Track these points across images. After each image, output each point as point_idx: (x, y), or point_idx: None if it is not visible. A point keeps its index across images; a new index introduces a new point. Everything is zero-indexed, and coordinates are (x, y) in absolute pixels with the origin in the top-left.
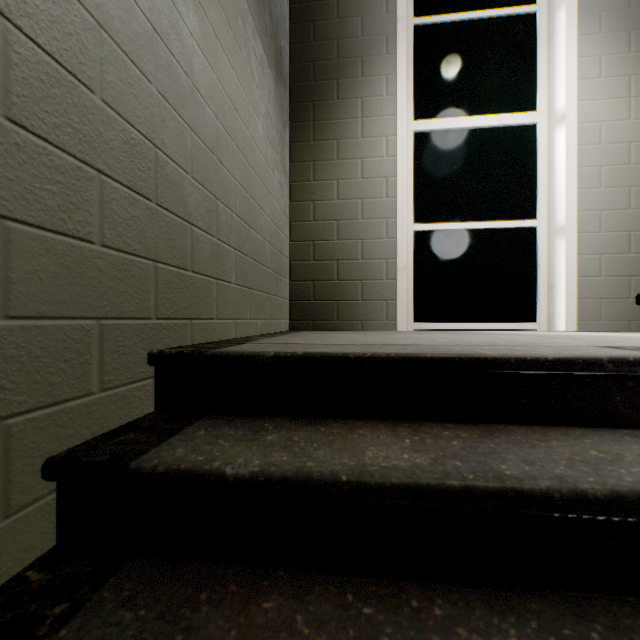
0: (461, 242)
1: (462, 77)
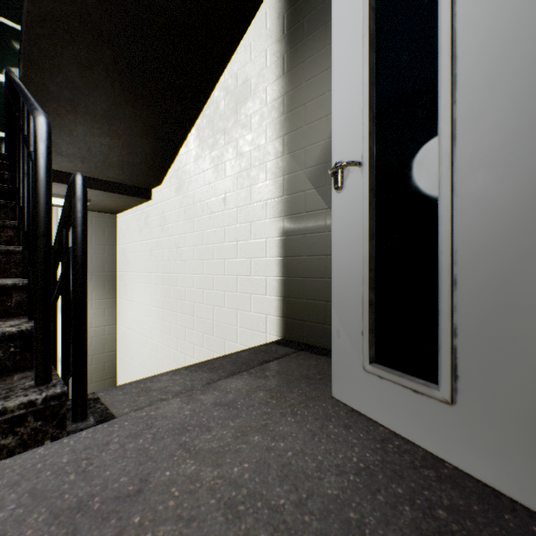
0: (3, 144)
1: (4, 53)
